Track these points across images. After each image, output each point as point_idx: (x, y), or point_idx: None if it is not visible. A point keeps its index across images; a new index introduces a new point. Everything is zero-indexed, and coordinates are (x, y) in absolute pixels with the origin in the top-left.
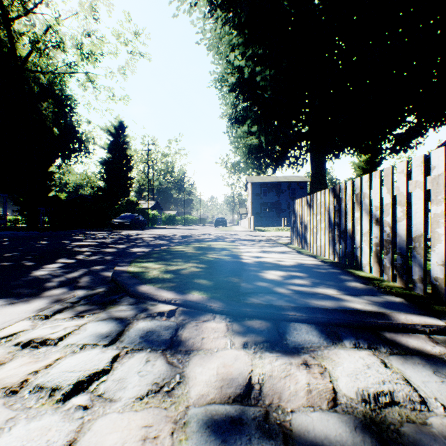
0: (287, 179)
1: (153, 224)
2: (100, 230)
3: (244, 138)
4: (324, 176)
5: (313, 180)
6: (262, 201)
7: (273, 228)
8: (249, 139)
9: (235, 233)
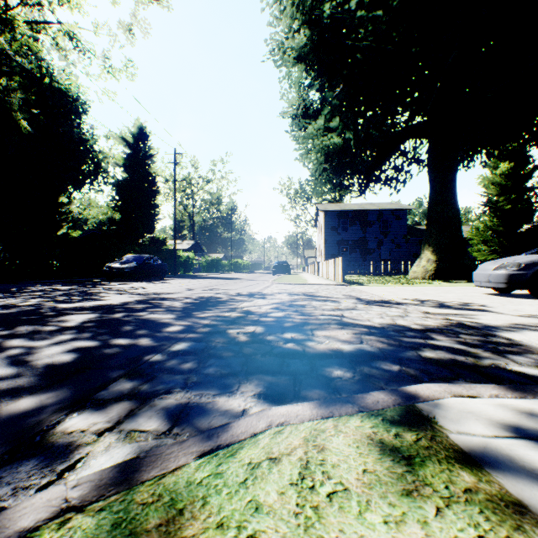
0: (376, 206)
1: (187, 271)
2: (80, 281)
3: (319, 137)
4: (454, 192)
5: (434, 199)
6: (340, 237)
7: (362, 277)
8: (326, 138)
9: (317, 290)
